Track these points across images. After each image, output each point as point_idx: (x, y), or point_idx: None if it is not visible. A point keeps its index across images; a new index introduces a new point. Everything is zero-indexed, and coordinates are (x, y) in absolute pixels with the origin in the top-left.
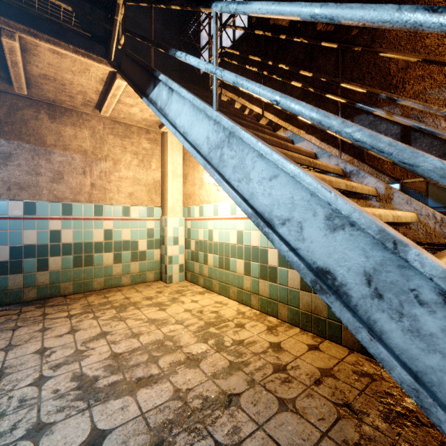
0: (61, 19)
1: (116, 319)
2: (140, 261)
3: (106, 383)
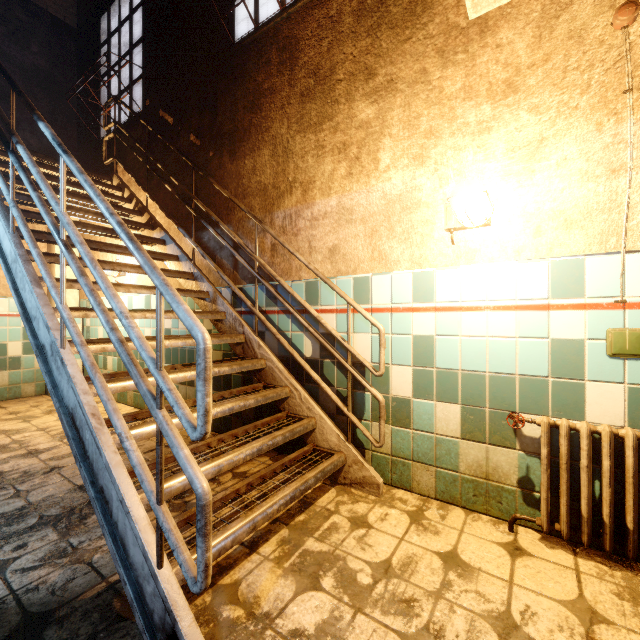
0: None
1: None
2: (11, 370)
3: None
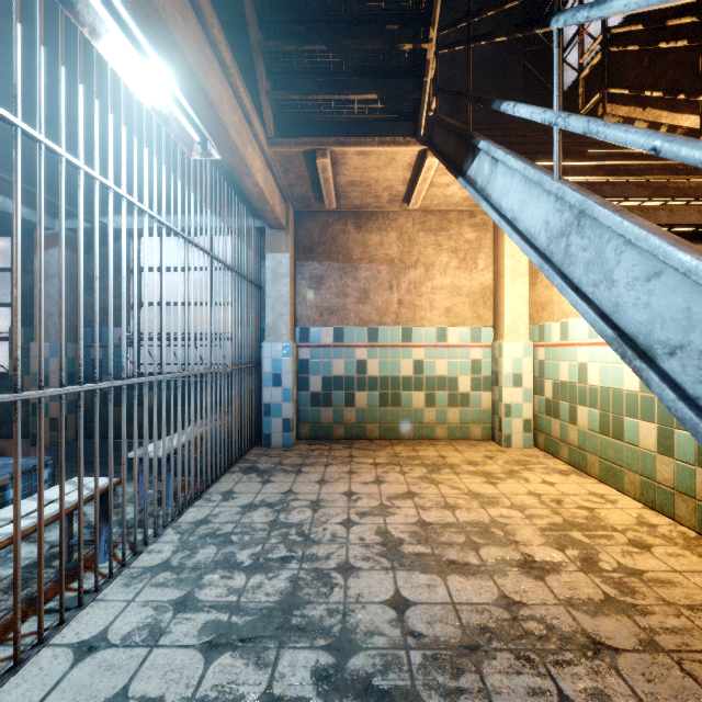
0: (367, 113)
1: (426, 480)
2: (460, 407)
3: (412, 551)
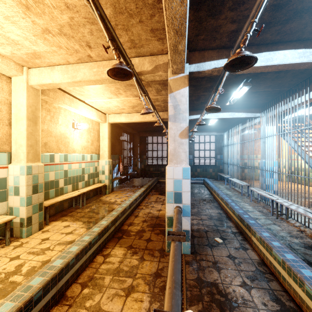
0: None
1: None
2: None
3: None
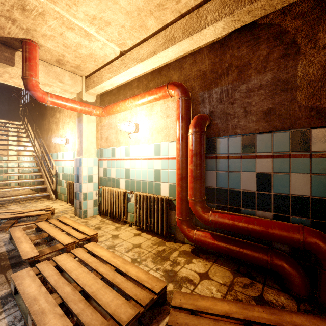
0: None
1: None
2: None
3: None
